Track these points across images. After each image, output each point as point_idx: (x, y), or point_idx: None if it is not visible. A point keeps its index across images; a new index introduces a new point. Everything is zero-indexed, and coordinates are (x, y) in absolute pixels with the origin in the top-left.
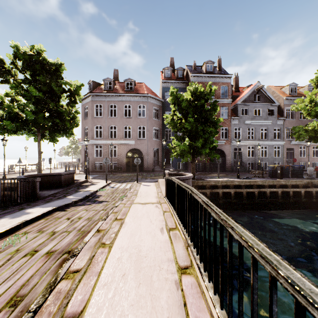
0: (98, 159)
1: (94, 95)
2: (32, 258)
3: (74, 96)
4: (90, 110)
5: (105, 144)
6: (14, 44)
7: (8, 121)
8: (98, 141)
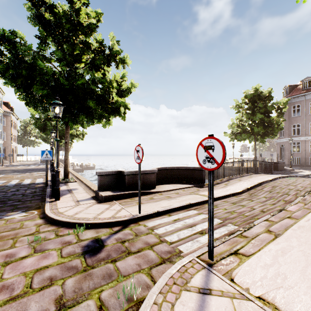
0: (295, 154)
1: (291, 98)
2: (304, 181)
3: (281, 109)
4: (286, 112)
5: (304, 140)
6: (246, 92)
7: (243, 134)
8: (295, 138)
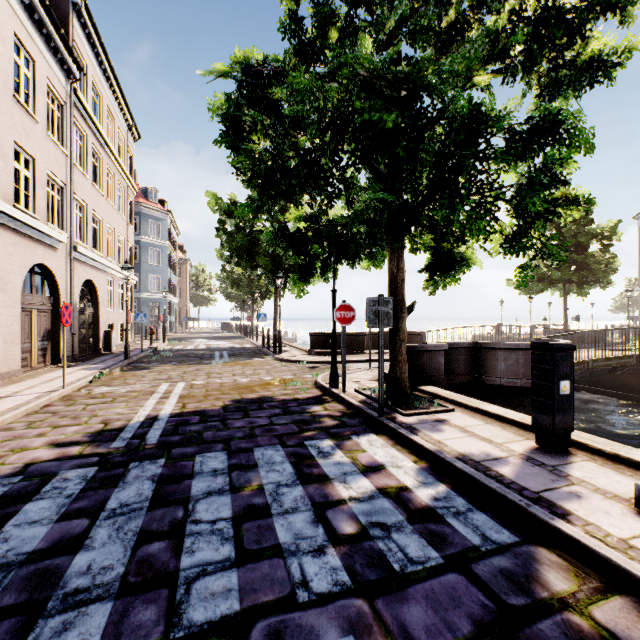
0: None
1: None
2: None
3: (608, 237)
4: None
5: None
6: None
7: (536, 283)
8: None
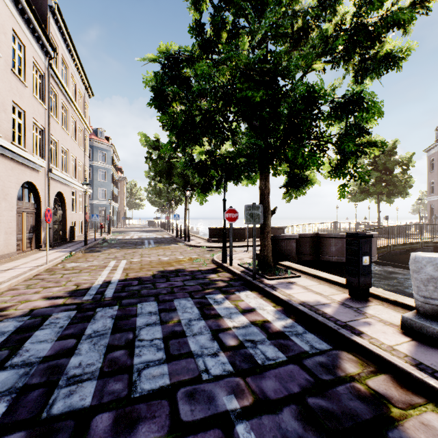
0: None
1: None
2: None
3: (406, 164)
4: (436, 162)
5: None
6: None
7: (359, 194)
8: None
